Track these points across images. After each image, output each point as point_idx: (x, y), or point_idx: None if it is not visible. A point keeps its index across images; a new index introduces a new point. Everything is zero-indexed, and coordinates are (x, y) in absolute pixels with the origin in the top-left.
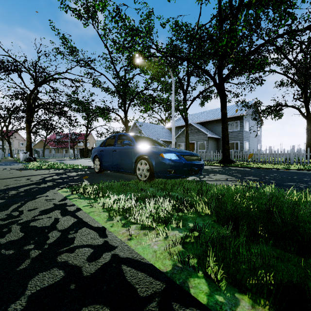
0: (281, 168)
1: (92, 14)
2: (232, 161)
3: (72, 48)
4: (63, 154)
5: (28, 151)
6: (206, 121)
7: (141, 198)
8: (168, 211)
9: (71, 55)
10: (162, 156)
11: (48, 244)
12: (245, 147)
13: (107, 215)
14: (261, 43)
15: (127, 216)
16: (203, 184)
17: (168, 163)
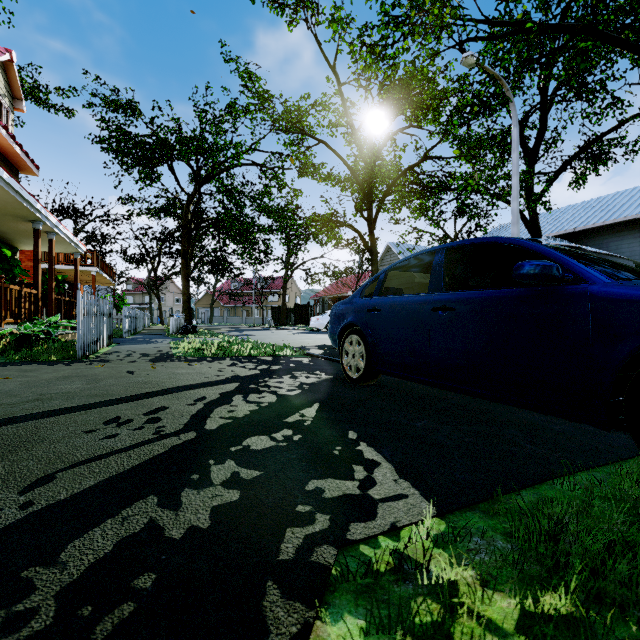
0: None
1: None
2: None
3: (261, 94)
4: (244, 318)
5: (185, 312)
6: (584, 230)
7: None
8: None
9: (260, 111)
10: None
11: None
12: None
13: None
14: None
15: None
16: None
17: None
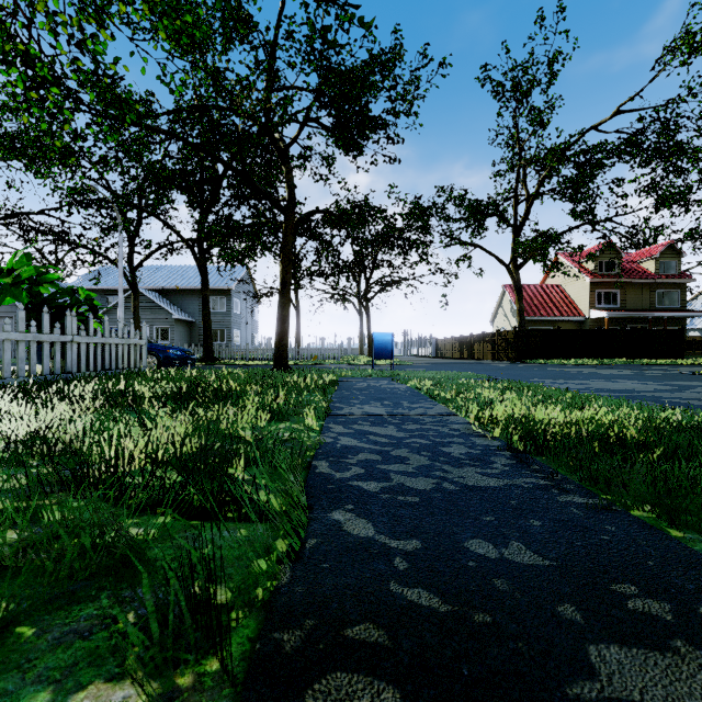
0: (263, 364)
1: None
2: (216, 358)
3: None
4: None
5: None
6: (169, 289)
7: None
8: None
9: None
10: (170, 352)
11: None
12: (235, 339)
13: None
14: (248, 224)
15: None
16: None
17: (175, 357)
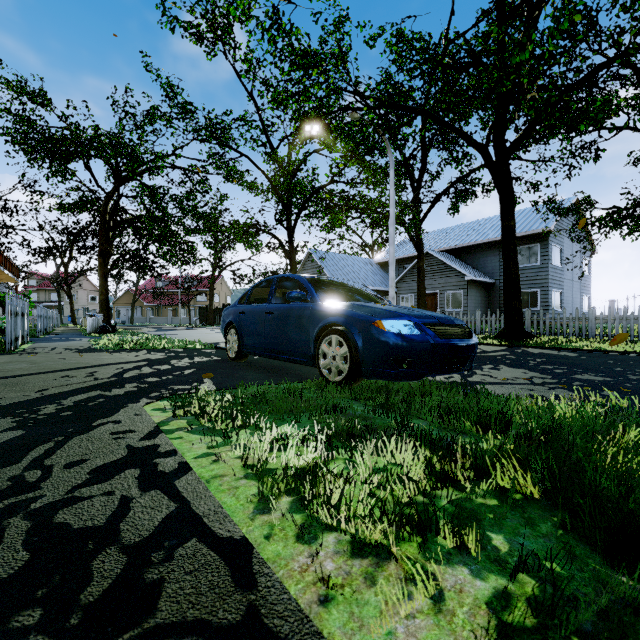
0: None
1: (223, 31)
2: (528, 333)
3: (184, 106)
4: (169, 317)
5: (103, 312)
6: (462, 247)
7: (338, 436)
8: (419, 484)
9: (183, 120)
10: (380, 326)
11: (83, 610)
12: (554, 303)
13: (255, 489)
14: (600, 64)
15: (308, 501)
16: (483, 397)
17: (395, 344)
